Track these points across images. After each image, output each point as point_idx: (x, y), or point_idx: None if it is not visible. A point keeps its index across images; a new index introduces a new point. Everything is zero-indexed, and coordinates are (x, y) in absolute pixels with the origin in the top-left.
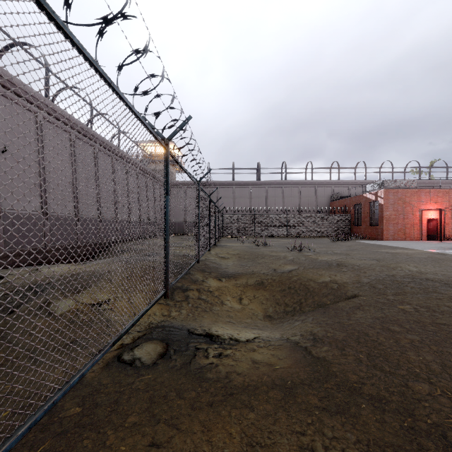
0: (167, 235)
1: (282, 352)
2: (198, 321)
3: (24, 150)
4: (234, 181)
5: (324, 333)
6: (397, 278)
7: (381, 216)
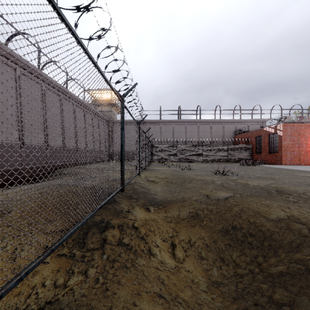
0: None
1: None
2: (108, 298)
3: None
4: (160, 120)
5: None
6: None
7: (280, 145)
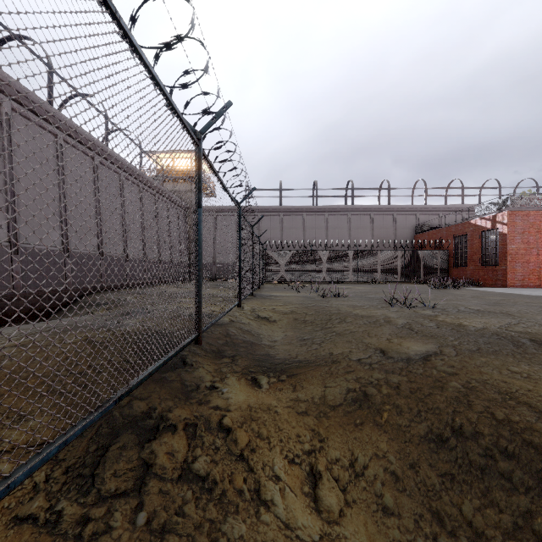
0: None
1: None
2: None
3: None
4: (281, 207)
5: None
6: None
7: (503, 251)
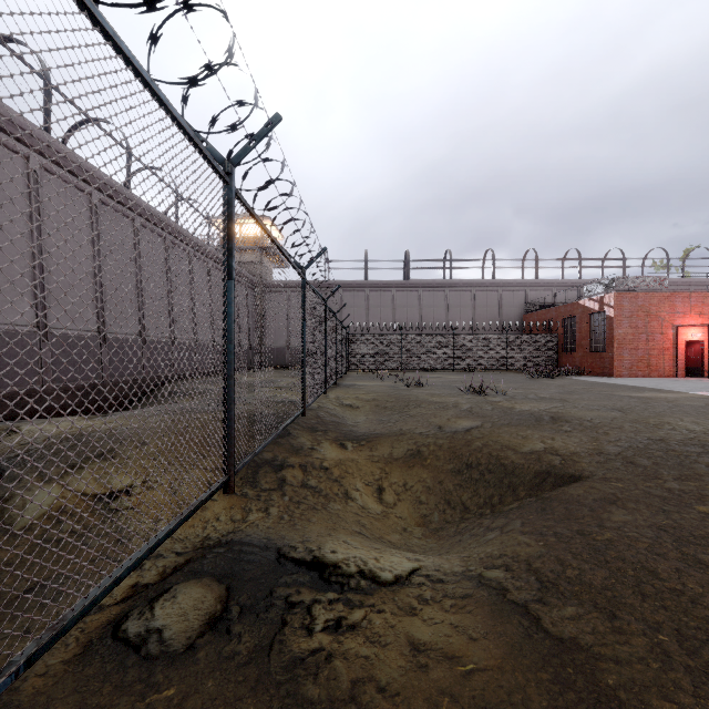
0: (229, 362)
1: (474, 617)
2: (299, 530)
3: (4, 220)
4: (367, 281)
5: (559, 569)
6: (673, 446)
7: (610, 337)
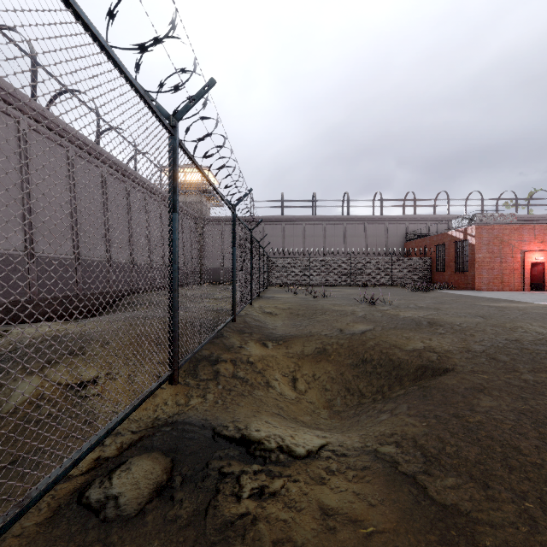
0: (173, 279)
1: (372, 486)
2: (230, 412)
3: None
4: (283, 217)
5: (440, 446)
6: (526, 345)
7: (472, 259)
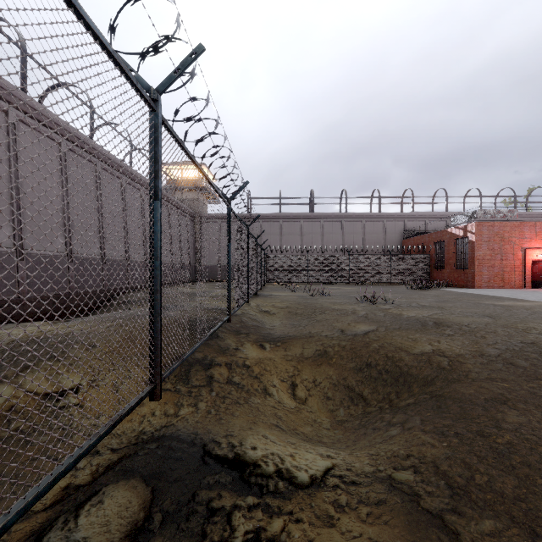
0: (155, 278)
1: (392, 531)
2: (223, 424)
3: None
4: (281, 214)
5: (467, 474)
6: None
7: (472, 257)
